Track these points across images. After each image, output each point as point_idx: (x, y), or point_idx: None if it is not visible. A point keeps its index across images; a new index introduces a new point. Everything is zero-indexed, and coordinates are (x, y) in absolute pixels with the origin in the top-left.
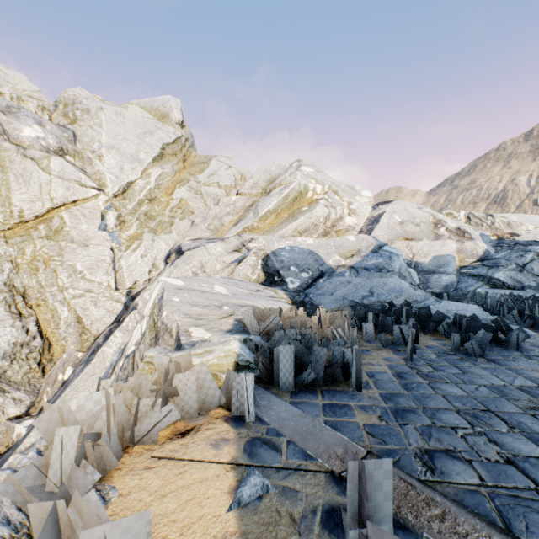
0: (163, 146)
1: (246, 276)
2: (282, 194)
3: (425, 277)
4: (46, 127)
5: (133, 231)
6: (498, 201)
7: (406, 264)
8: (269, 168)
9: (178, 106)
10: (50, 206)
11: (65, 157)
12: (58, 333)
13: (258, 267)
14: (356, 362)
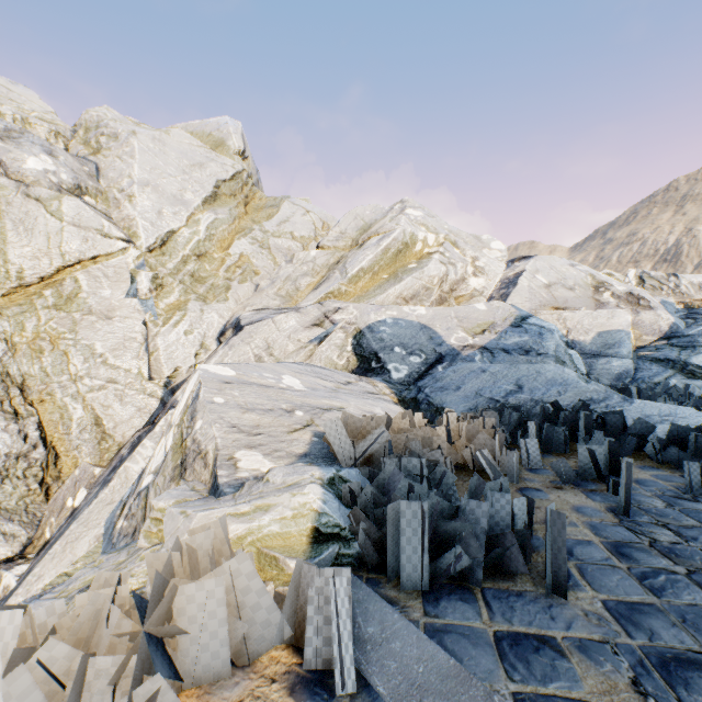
0: (218, 184)
1: (330, 361)
2: (380, 245)
3: (587, 362)
4: (59, 158)
5: (174, 298)
6: (668, 259)
7: (564, 343)
8: (361, 211)
9: (238, 130)
10: (60, 264)
11: (83, 198)
12: (68, 441)
13: (347, 348)
14: (553, 538)
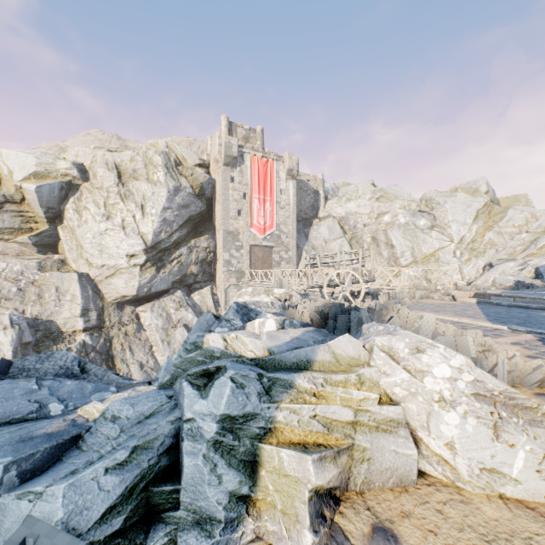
0: (477, 211)
1: (524, 275)
2: None
3: None
4: (424, 217)
5: (466, 257)
6: None
7: None
8: None
9: (484, 182)
10: (434, 250)
11: (433, 229)
12: None
13: (531, 272)
14: (531, 285)
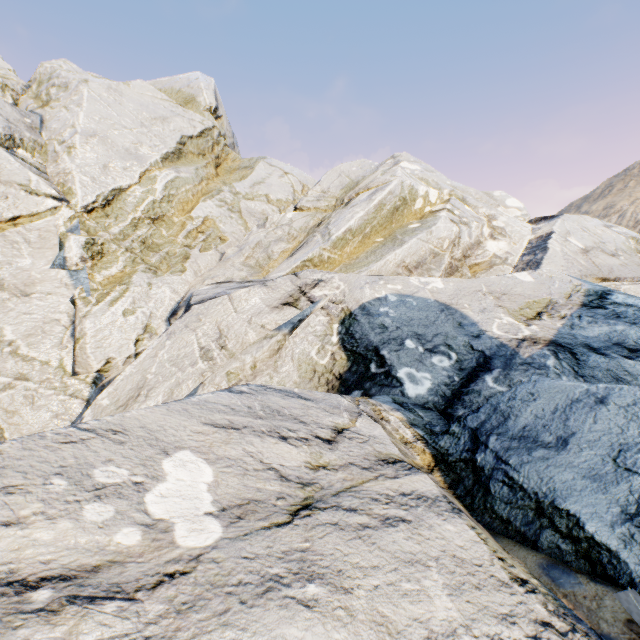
0: (182, 140)
1: (306, 359)
2: (373, 200)
3: None
4: None
5: (117, 269)
6: None
7: None
8: (346, 168)
9: (209, 86)
10: None
11: (15, 151)
12: None
13: (331, 338)
14: None
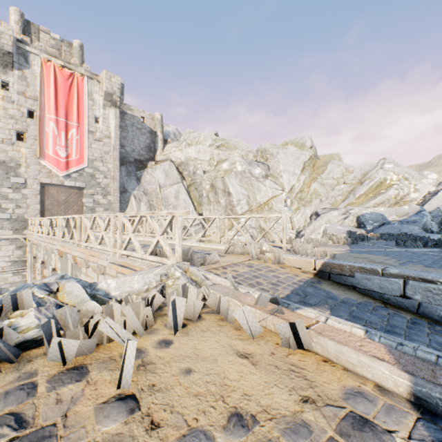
0: (304, 163)
1: (348, 224)
2: (369, 185)
3: None
4: (260, 167)
5: (295, 206)
6: None
7: (430, 219)
8: (363, 166)
9: (309, 138)
10: (267, 199)
11: (268, 178)
12: None
13: (353, 221)
14: (367, 237)
